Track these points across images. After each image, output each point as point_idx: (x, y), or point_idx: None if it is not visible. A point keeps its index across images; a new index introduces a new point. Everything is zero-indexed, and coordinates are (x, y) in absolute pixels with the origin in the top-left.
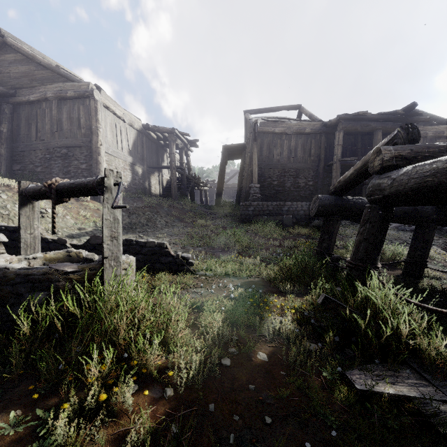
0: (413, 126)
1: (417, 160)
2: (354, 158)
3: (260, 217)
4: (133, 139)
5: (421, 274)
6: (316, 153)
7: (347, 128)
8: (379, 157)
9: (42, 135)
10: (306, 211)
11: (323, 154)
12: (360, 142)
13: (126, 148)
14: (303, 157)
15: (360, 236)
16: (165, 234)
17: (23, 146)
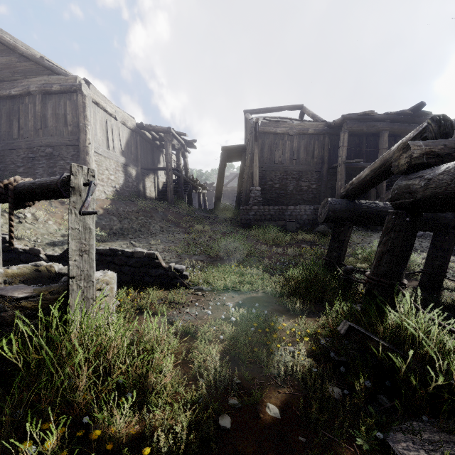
0: (445, 118)
1: (451, 157)
2: (360, 160)
3: (261, 222)
4: (126, 138)
5: (440, 286)
6: (320, 155)
7: (352, 128)
8: (406, 154)
9: (25, 133)
10: (309, 215)
11: (327, 156)
12: (365, 143)
13: (118, 148)
14: (306, 159)
15: (382, 247)
16: (159, 240)
17: (3, 144)
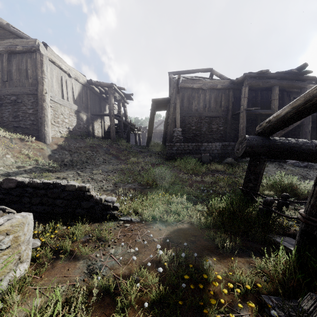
0: None
1: None
2: (257, 107)
3: (182, 155)
4: (78, 91)
5: None
6: (226, 104)
7: (251, 84)
8: None
9: None
10: (219, 150)
11: (231, 105)
12: (260, 96)
13: (71, 98)
14: (215, 107)
15: None
16: (101, 170)
17: None
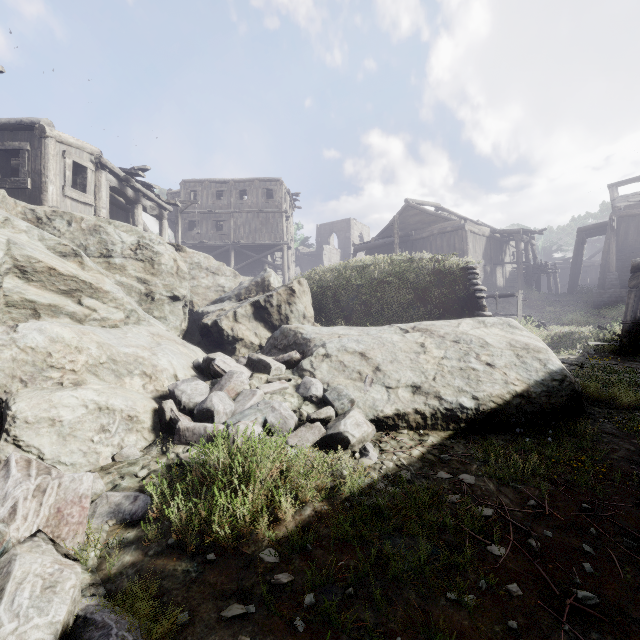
0: None
1: None
2: None
3: (614, 303)
4: (484, 245)
5: None
6: None
7: None
8: None
9: None
10: None
11: None
12: None
13: (480, 255)
14: None
15: None
16: None
17: None
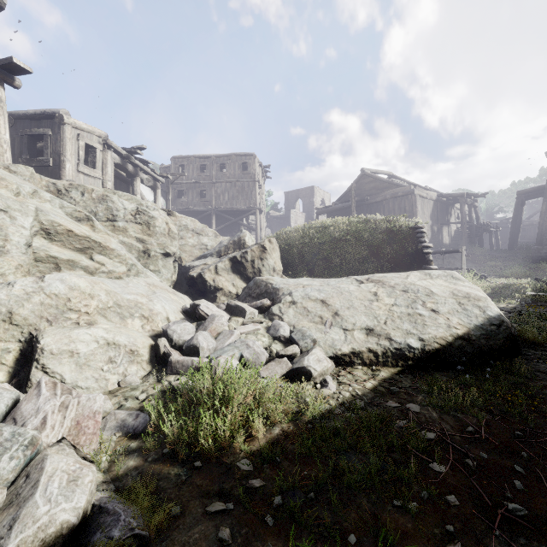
0: None
1: None
2: None
3: None
4: (431, 208)
5: None
6: None
7: None
8: None
9: None
10: None
11: None
12: None
13: (428, 216)
14: None
15: None
16: None
17: None
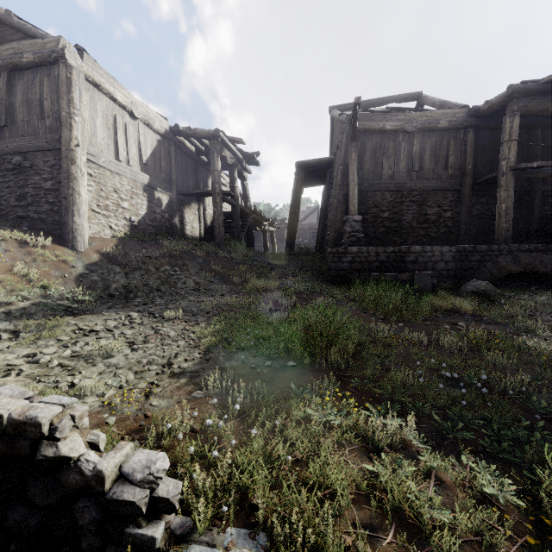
0: None
1: None
2: (545, 162)
3: (365, 274)
4: (152, 147)
5: None
6: (458, 162)
7: (528, 108)
8: None
9: None
10: (450, 262)
11: (471, 164)
12: (540, 139)
13: (136, 159)
14: (434, 170)
15: None
16: (181, 311)
17: None
